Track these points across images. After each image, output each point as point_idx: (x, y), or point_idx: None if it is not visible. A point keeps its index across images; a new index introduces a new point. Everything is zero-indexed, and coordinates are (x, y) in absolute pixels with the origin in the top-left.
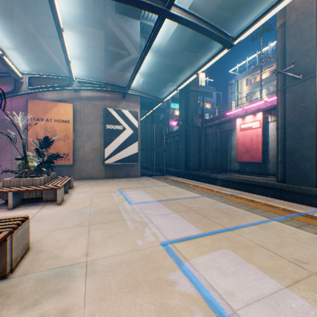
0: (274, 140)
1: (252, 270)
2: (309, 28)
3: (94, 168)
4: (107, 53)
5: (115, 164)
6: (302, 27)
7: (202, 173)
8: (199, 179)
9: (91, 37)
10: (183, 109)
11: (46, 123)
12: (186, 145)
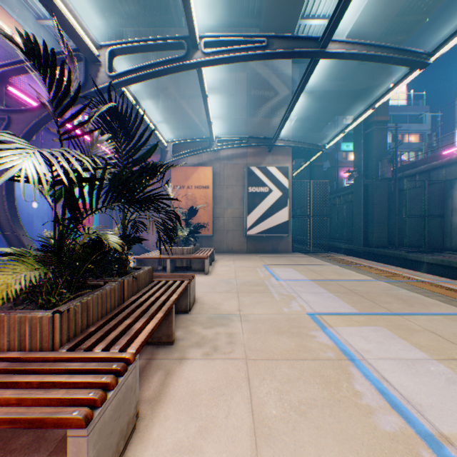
0: None
1: (402, 343)
2: None
3: (234, 240)
4: (249, 99)
5: (258, 236)
6: None
7: (392, 252)
8: (387, 260)
9: (231, 84)
10: (360, 153)
11: (187, 191)
12: (366, 208)
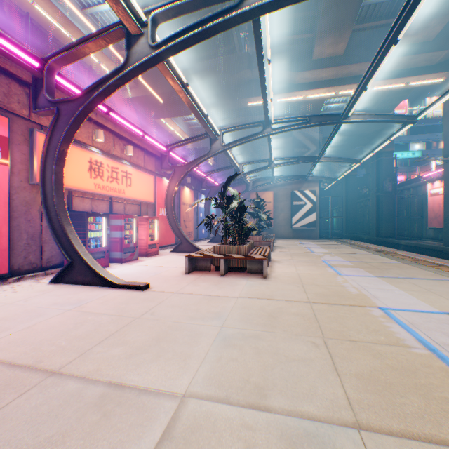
0: None
1: (323, 249)
2: None
3: (284, 231)
4: (293, 151)
5: (298, 229)
6: None
7: (388, 239)
8: (385, 245)
9: (282, 144)
10: (373, 173)
11: None
12: (378, 211)
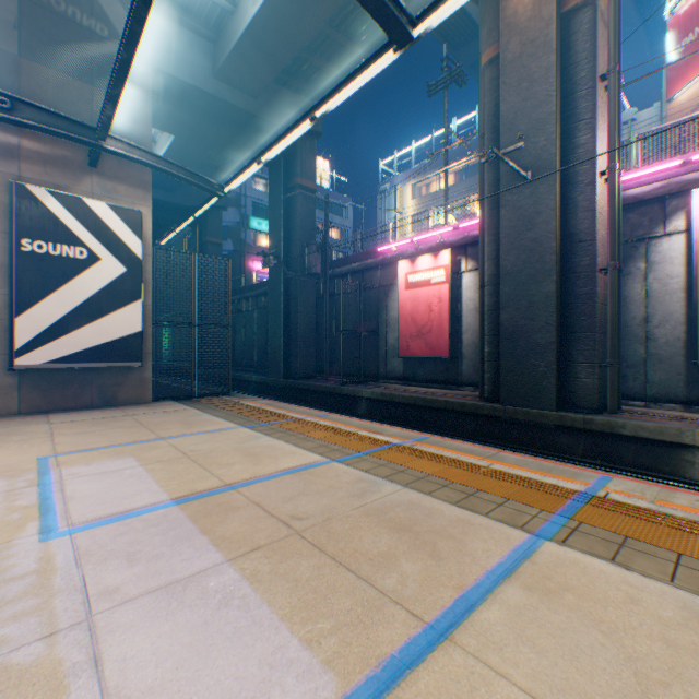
0: (473, 312)
1: None
2: (544, 76)
3: None
4: (29, 8)
5: (61, 368)
6: (532, 71)
7: (325, 385)
8: (318, 398)
9: None
10: (280, 230)
11: None
12: (289, 318)
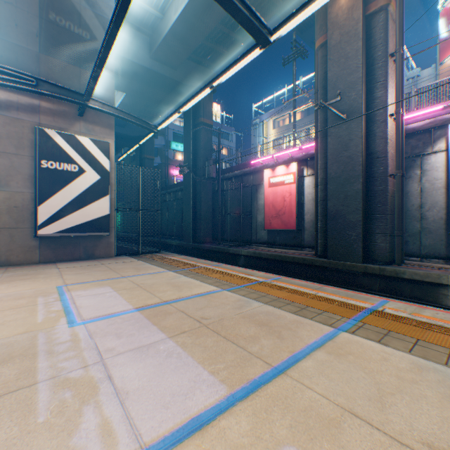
0: (311, 201)
1: None
2: (355, 55)
3: (13, 244)
4: (45, 24)
5: (63, 236)
6: (347, 51)
7: (218, 247)
8: (214, 255)
9: None
10: (190, 150)
11: None
12: (195, 205)
